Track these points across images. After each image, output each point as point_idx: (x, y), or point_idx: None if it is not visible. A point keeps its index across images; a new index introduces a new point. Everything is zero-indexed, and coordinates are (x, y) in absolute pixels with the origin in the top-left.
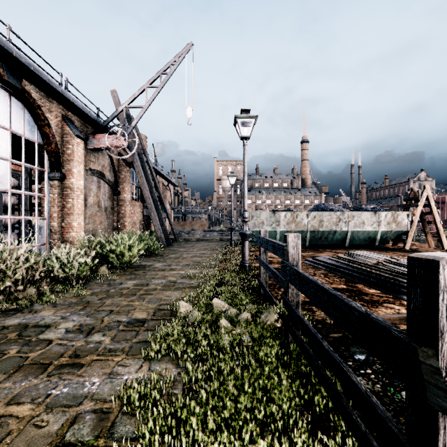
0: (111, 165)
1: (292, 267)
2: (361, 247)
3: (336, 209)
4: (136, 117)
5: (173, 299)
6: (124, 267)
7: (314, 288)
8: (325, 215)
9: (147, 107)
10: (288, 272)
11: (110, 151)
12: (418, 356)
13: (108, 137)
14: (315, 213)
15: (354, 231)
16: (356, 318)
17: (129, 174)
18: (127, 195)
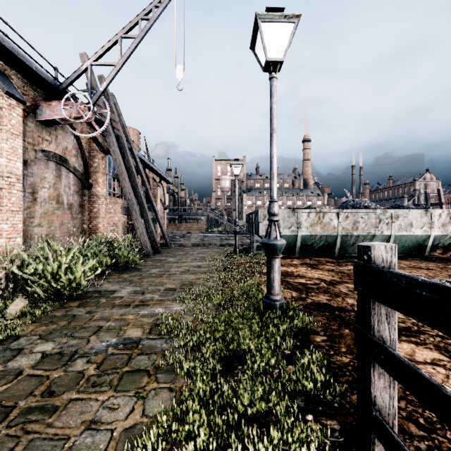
0: (78, 148)
1: None
2: (406, 256)
3: (373, 207)
4: (106, 79)
5: (98, 447)
6: (63, 299)
7: None
8: (360, 214)
9: (120, 64)
10: None
11: (75, 130)
12: None
13: (66, 105)
14: (348, 211)
15: (398, 235)
16: None
17: (105, 162)
18: (101, 189)
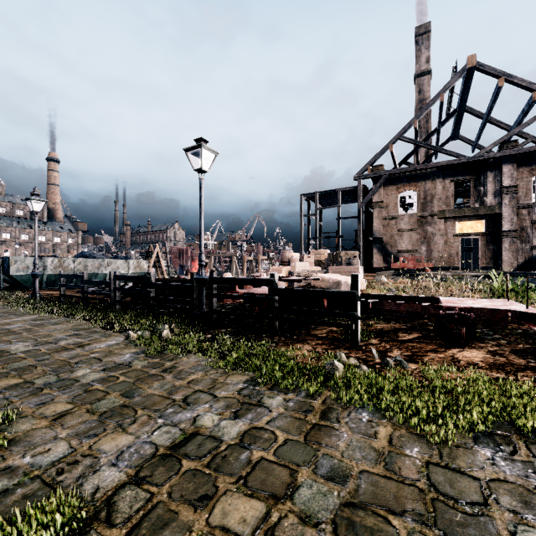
0: None
1: (87, 280)
2: None
3: (98, 257)
4: None
5: None
6: None
7: (95, 282)
8: (89, 261)
9: None
10: (85, 282)
11: None
12: (109, 282)
13: None
14: (81, 260)
15: None
16: (103, 282)
17: None
18: None
